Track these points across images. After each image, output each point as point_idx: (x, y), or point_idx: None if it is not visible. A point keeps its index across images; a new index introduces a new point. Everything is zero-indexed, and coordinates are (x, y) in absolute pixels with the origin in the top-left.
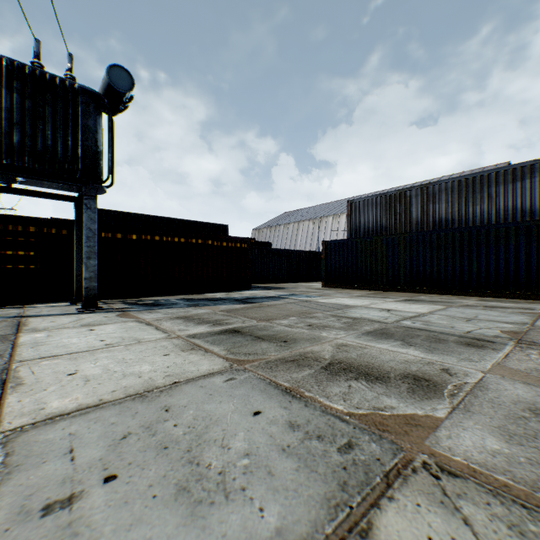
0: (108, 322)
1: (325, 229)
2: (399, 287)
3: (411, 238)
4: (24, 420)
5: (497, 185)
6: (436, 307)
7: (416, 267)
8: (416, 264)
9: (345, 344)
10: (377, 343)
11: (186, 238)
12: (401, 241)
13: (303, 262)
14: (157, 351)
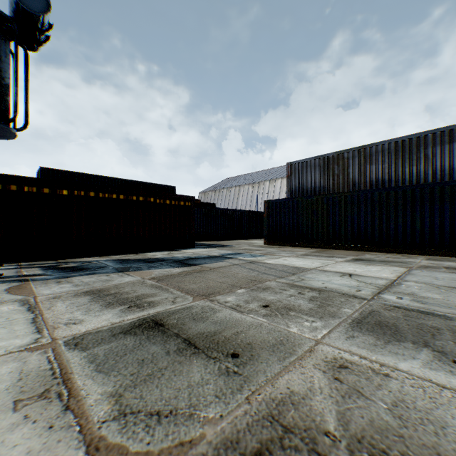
0: None
1: (262, 192)
2: (340, 245)
3: (352, 197)
4: None
5: (434, 146)
6: (397, 269)
7: (357, 225)
8: (357, 222)
9: (342, 362)
10: (394, 357)
11: (126, 195)
12: (342, 200)
13: (244, 221)
14: None
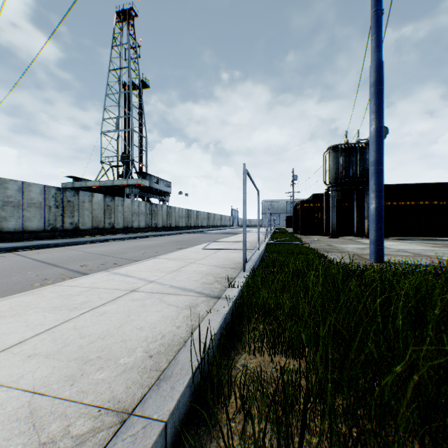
0: (386, 241)
1: None
2: None
3: None
4: (397, 249)
5: None
6: None
7: None
8: None
9: None
10: None
11: (415, 201)
12: None
13: None
14: (419, 247)
